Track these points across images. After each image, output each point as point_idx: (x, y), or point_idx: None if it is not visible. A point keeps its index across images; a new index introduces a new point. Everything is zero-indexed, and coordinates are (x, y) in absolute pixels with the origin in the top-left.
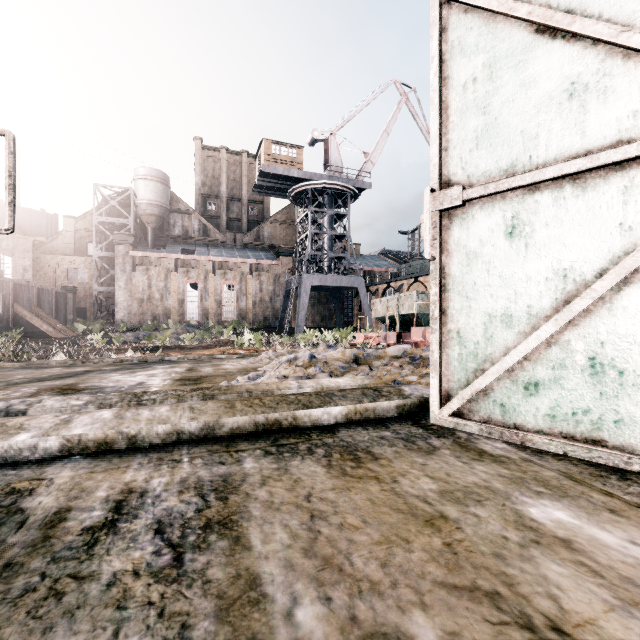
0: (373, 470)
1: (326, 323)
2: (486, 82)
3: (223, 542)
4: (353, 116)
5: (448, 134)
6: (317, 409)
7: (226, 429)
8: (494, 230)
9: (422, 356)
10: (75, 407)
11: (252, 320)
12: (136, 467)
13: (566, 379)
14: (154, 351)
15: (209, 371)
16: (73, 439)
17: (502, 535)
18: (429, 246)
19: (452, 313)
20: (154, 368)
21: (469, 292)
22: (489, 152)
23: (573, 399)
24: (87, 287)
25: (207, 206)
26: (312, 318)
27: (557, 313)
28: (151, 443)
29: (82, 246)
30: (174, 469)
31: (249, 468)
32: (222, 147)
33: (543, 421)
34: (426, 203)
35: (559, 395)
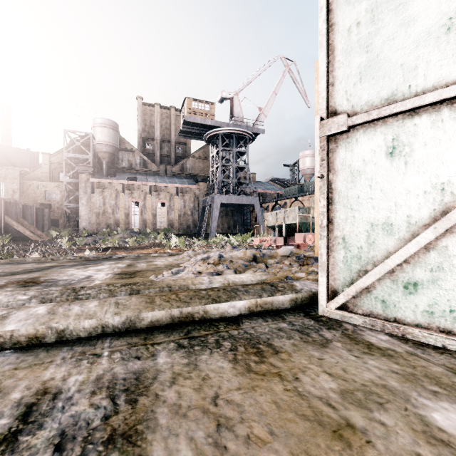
0: (275, 365)
1: (231, 230)
2: (369, 25)
3: None
4: (251, 81)
5: (334, 71)
6: (224, 303)
7: (145, 322)
8: (376, 151)
9: (305, 256)
10: (20, 301)
11: (178, 228)
12: (58, 362)
13: (444, 280)
14: (105, 251)
15: (143, 266)
16: (5, 335)
17: (416, 452)
18: (319, 165)
19: (338, 222)
20: (103, 264)
21: (353, 204)
22: (371, 84)
23: (451, 298)
24: (59, 204)
25: (146, 146)
26: (221, 226)
27: (435, 222)
28: (78, 336)
29: (55, 175)
30: (93, 365)
31: (162, 363)
32: (157, 104)
33: (422, 316)
34: (316, 129)
35: (437, 294)
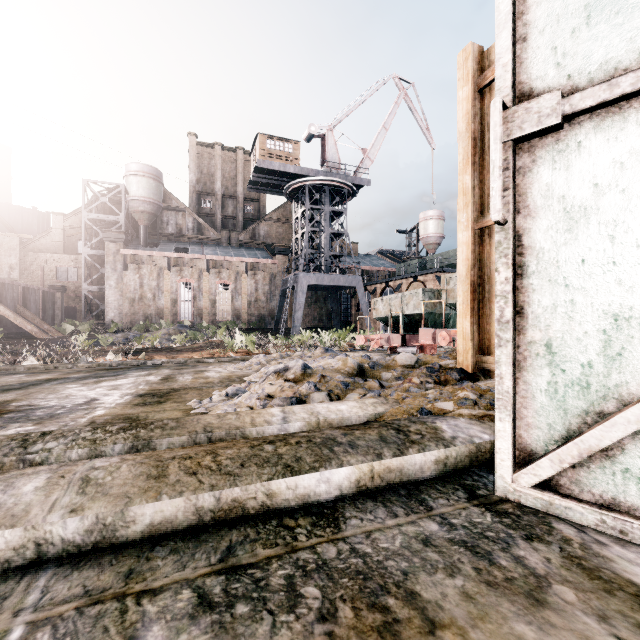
0: None
1: (323, 323)
2: None
3: None
4: (351, 111)
5: (528, 12)
6: (308, 475)
7: (139, 526)
8: (626, 163)
9: (442, 366)
10: None
11: (247, 320)
12: None
13: None
14: (138, 354)
15: (186, 381)
16: None
17: None
18: (499, 198)
19: (536, 313)
20: (127, 376)
21: (571, 276)
22: (615, 25)
23: None
24: (77, 286)
25: (201, 204)
26: (309, 318)
27: None
28: None
29: (72, 244)
30: None
31: None
32: (217, 143)
33: None
34: (494, 125)
35: None
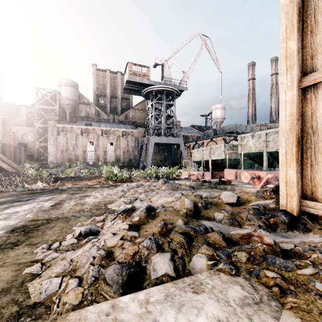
0: None
1: (162, 163)
2: None
3: None
4: (177, 52)
5: None
6: None
7: None
8: None
9: (266, 207)
10: None
11: (123, 161)
12: None
13: None
14: (57, 181)
15: (66, 208)
16: None
17: None
18: None
19: None
20: (34, 201)
21: None
22: None
23: None
24: (33, 143)
25: (99, 101)
26: (155, 160)
27: None
28: None
29: (31, 121)
30: None
31: None
32: (107, 69)
33: None
34: None
35: None
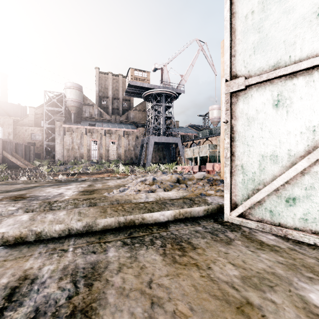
0: (193, 258)
1: (161, 161)
2: (260, 13)
3: None
4: (175, 57)
5: (235, 46)
6: (156, 212)
7: (100, 226)
8: (265, 103)
9: (214, 179)
10: (10, 211)
11: (124, 159)
12: (36, 256)
13: (315, 196)
14: (73, 175)
15: (99, 186)
16: None
17: None
18: (224, 114)
19: (238, 154)
20: (71, 184)
21: (249, 142)
22: (262, 55)
23: None
24: (41, 143)
25: (102, 102)
26: (154, 158)
27: (308, 154)
28: (51, 236)
29: (38, 122)
30: (61, 257)
31: (111, 256)
32: (109, 72)
33: (299, 222)
34: (222, 88)
35: (310, 206)
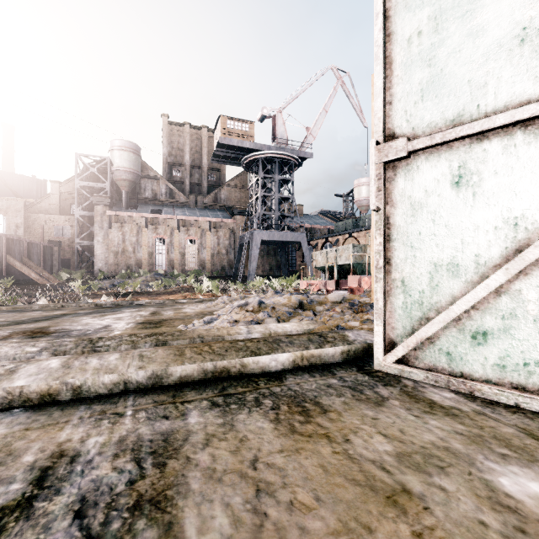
0: (323, 426)
1: (274, 272)
2: (431, 34)
3: (151, 532)
4: (297, 96)
5: (392, 88)
6: (265, 356)
7: (174, 377)
8: (440, 180)
9: (360, 302)
10: (29, 354)
11: (211, 269)
12: (75, 422)
13: (517, 329)
14: (125, 296)
15: (170, 315)
16: (14, 391)
17: (479, 519)
18: (374, 197)
19: (396, 262)
20: (122, 312)
21: (414, 242)
22: (435, 103)
23: (525, 349)
24: (70, 241)
25: (173, 173)
26: (262, 268)
27: (507, 262)
28: (97, 393)
29: (66, 206)
30: (115, 425)
31: (193, 423)
32: (185, 123)
33: (492, 371)
34: (371, 155)
35: (509, 345)
